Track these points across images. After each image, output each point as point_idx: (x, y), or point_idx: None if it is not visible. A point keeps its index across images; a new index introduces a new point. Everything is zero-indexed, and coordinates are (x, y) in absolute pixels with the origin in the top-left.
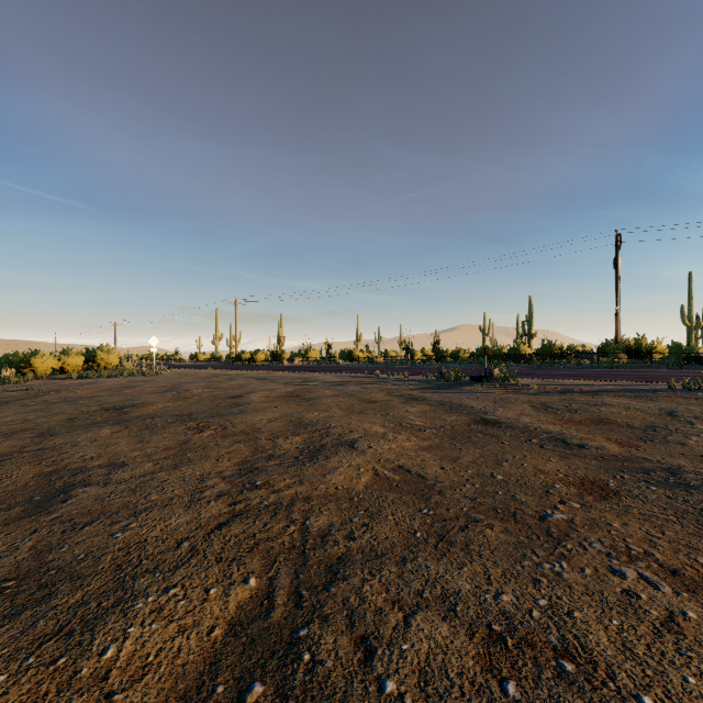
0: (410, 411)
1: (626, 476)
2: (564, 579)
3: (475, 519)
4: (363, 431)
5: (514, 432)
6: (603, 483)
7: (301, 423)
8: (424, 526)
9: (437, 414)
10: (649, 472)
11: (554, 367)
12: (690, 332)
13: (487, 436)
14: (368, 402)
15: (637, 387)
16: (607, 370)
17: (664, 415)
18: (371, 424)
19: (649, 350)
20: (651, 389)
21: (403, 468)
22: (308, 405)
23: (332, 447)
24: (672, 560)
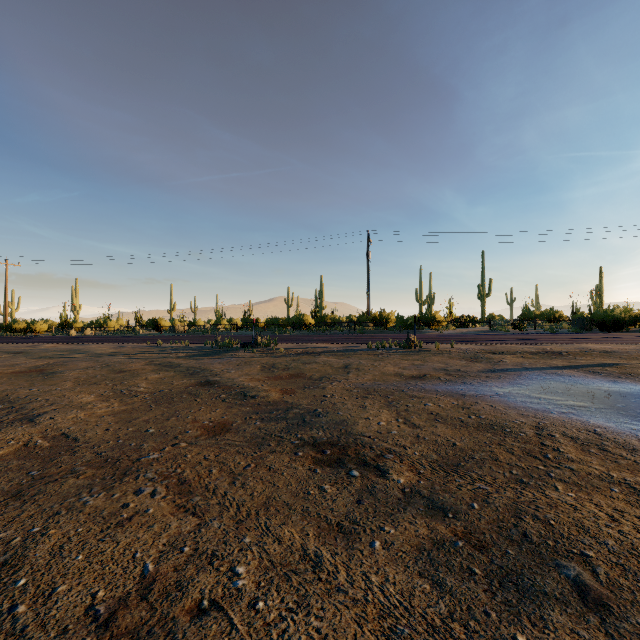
0: (149, 378)
1: (255, 416)
2: (85, 506)
3: (75, 471)
4: (66, 402)
5: (217, 390)
6: (230, 424)
7: (1, 401)
8: (12, 487)
9: (172, 379)
10: (274, 412)
11: (325, 333)
12: (421, 307)
13: (190, 396)
14: (117, 372)
15: (353, 347)
16: (354, 335)
17: (341, 368)
18: (88, 395)
19: (387, 320)
20: (357, 349)
21: (65, 435)
22: (39, 380)
23: (7, 423)
24: (193, 474)
